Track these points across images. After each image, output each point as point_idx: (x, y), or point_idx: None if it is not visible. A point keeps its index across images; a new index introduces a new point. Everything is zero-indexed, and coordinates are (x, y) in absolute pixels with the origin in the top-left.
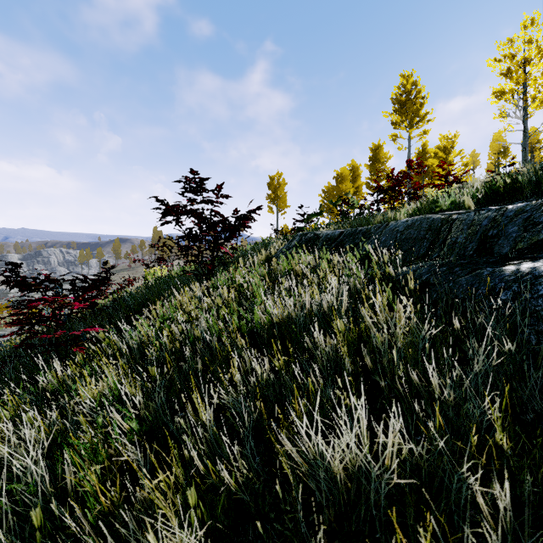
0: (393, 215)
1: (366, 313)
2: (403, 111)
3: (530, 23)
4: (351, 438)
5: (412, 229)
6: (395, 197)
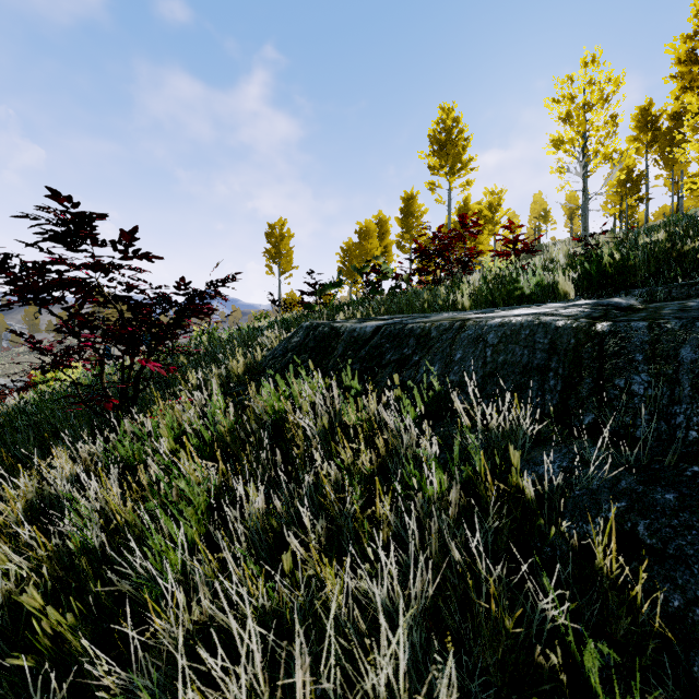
0: (452, 297)
1: None
2: (443, 153)
3: (591, 60)
4: None
5: (517, 344)
6: (443, 265)
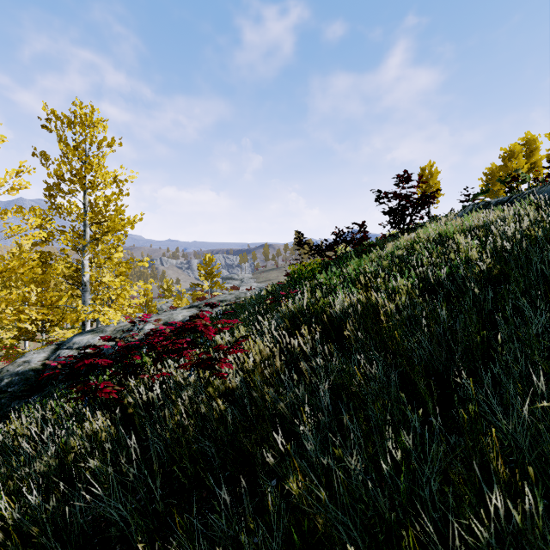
0: None
1: (522, 210)
2: None
3: None
4: (513, 220)
5: None
6: None
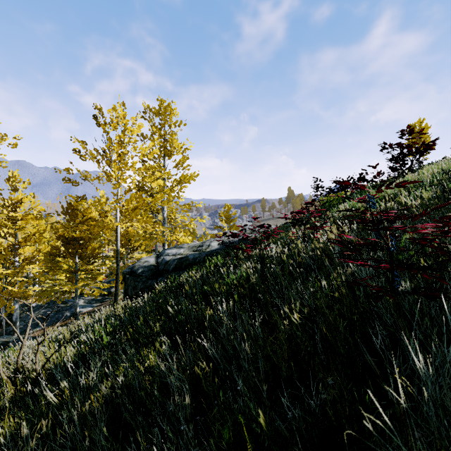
0: None
1: None
2: None
3: None
4: None
5: None
6: None
